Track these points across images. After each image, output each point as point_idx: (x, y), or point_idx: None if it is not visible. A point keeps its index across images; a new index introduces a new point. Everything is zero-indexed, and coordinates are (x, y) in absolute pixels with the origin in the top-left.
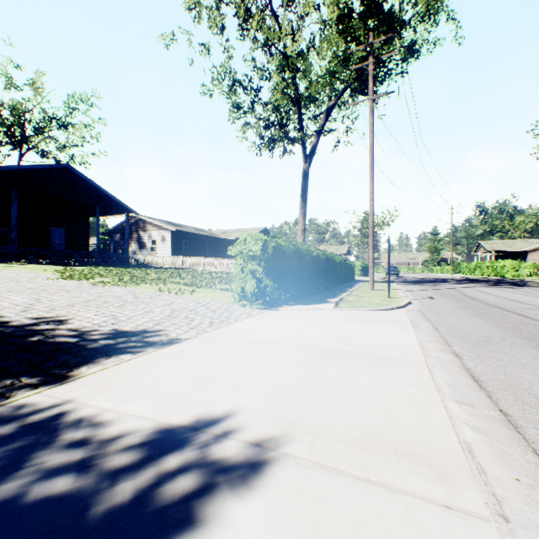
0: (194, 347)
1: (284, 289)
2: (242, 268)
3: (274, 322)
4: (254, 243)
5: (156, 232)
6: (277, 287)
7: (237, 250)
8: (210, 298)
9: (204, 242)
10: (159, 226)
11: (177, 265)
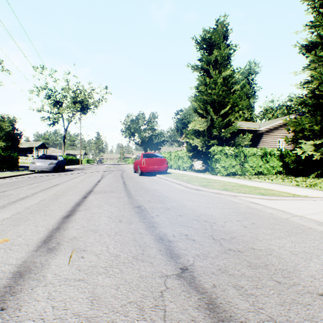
0: None
1: None
2: None
3: None
4: None
5: None
6: None
7: None
8: None
9: None
10: None
11: None
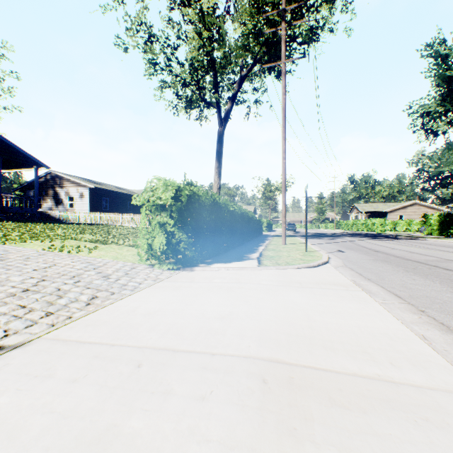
0: (4, 381)
1: (200, 245)
2: (150, 220)
3: (188, 292)
4: (164, 190)
5: (73, 188)
6: (193, 243)
7: (143, 198)
8: (112, 257)
9: (124, 200)
10: (77, 183)
11: (94, 221)
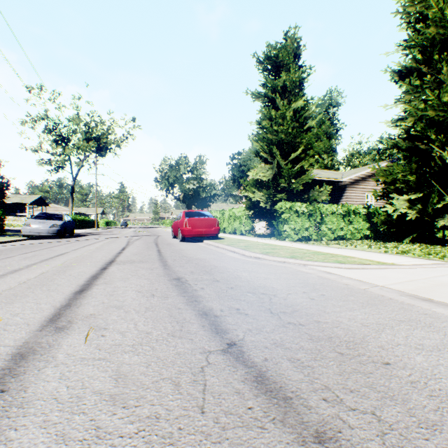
0: None
1: None
2: None
3: None
4: None
5: None
6: None
7: None
8: None
9: None
10: None
11: None
